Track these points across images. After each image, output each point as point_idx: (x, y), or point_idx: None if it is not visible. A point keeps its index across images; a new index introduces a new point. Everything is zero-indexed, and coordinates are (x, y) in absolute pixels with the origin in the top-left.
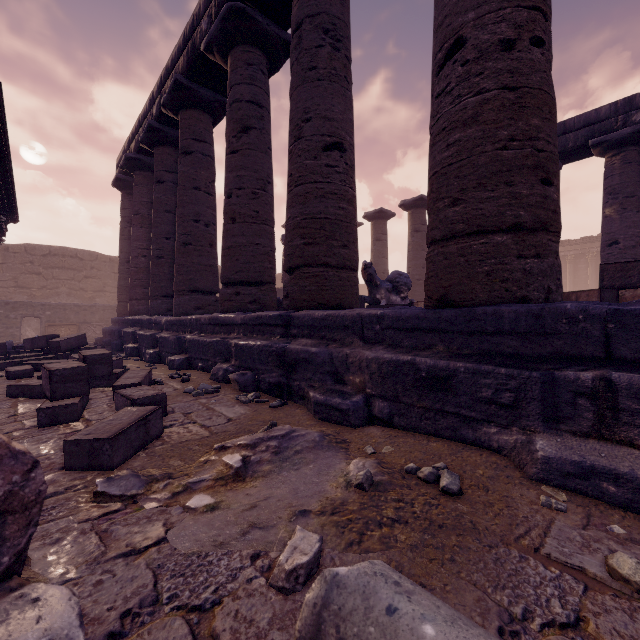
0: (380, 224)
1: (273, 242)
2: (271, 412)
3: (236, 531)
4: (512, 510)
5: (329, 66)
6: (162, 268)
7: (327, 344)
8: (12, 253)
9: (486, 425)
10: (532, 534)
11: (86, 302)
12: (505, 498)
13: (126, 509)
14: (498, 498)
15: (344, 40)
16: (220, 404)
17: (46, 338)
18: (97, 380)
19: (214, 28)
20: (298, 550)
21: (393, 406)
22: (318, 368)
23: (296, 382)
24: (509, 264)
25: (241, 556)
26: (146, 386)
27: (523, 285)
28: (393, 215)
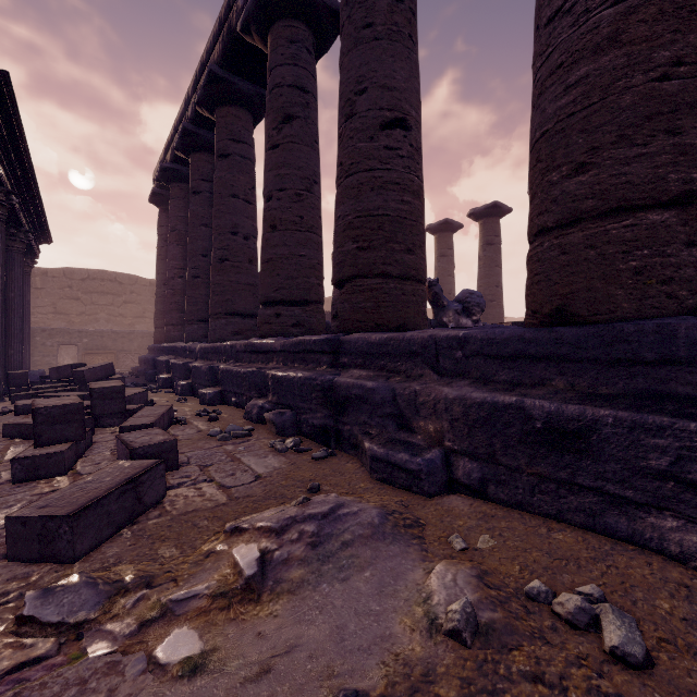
0: (445, 237)
1: (320, 253)
2: (313, 466)
3: None
4: None
5: (389, 21)
6: (198, 289)
7: (387, 377)
8: (51, 277)
9: (654, 513)
10: None
11: (125, 329)
12: None
13: (56, 655)
14: None
15: None
16: (249, 453)
17: (71, 367)
18: (108, 418)
19: (251, 1)
20: None
21: (486, 469)
22: (376, 409)
23: (347, 426)
24: (674, 256)
25: None
26: (156, 429)
27: None
28: (460, 227)
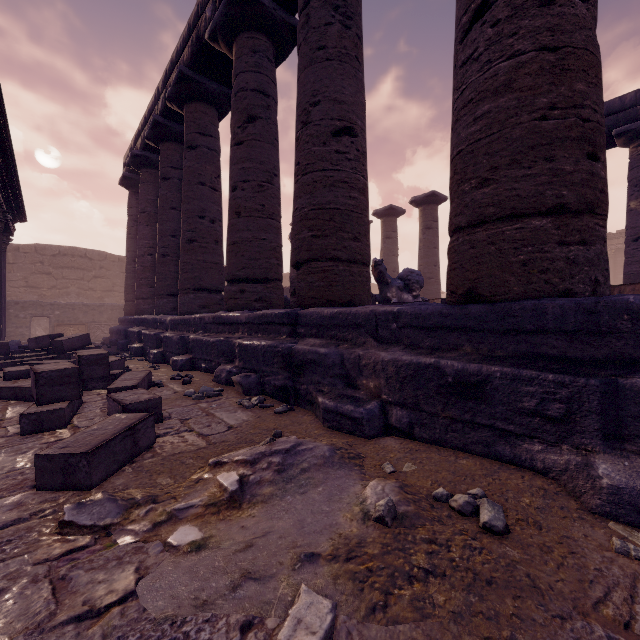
0: (390, 221)
1: (280, 237)
2: (276, 419)
3: (224, 583)
4: (578, 558)
5: (339, 45)
6: (168, 266)
7: (337, 344)
8: (23, 253)
9: (528, 441)
10: (614, 598)
11: (95, 302)
12: (565, 540)
13: (95, 545)
14: (556, 539)
15: (355, 17)
16: (221, 409)
17: (50, 337)
18: (94, 382)
19: (218, 14)
20: (303, 625)
21: (413, 415)
22: (327, 371)
23: (303, 386)
24: (549, 252)
25: (228, 625)
26: (141, 389)
27: (566, 276)
28: (403, 212)
